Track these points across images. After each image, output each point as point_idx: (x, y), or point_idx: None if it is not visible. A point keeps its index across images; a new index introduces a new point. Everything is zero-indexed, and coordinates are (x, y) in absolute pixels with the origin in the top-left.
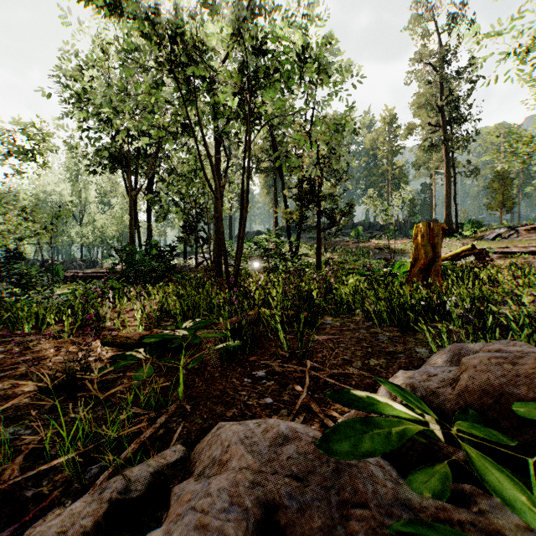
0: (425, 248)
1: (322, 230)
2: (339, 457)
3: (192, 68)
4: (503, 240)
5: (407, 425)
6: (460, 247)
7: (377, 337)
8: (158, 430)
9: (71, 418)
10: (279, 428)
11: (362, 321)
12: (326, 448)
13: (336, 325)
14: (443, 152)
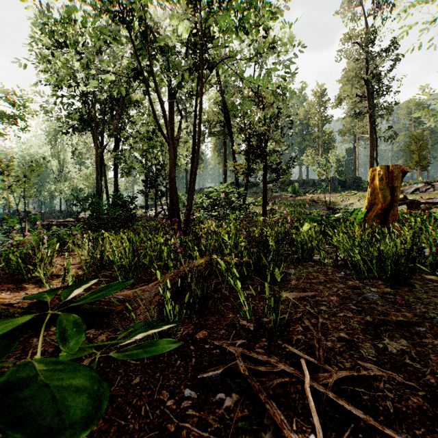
0: (384, 191)
1: (268, 182)
2: None
3: None
4: (421, 194)
5: None
6: None
7: (362, 294)
8: None
9: None
10: None
11: (330, 270)
12: None
13: (301, 276)
14: (367, 119)
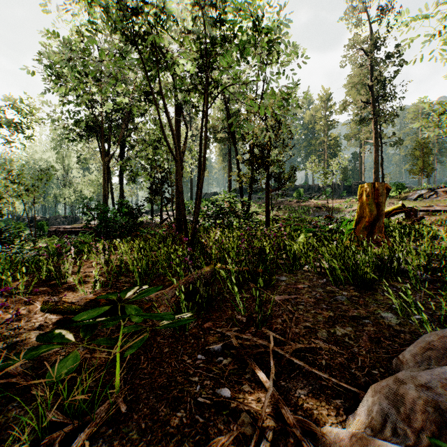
0: (370, 206)
1: (271, 191)
2: None
3: (151, 36)
4: (424, 200)
5: None
6: (387, 206)
7: (335, 296)
8: None
9: None
10: None
11: (315, 277)
12: None
13: (290, 282)
14: (372, 125)
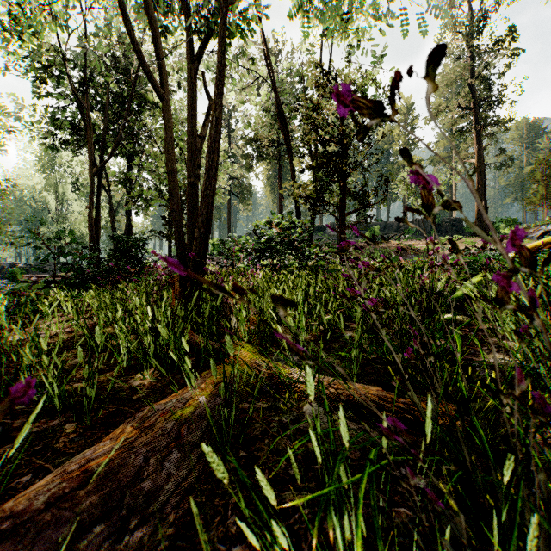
0: None
1: (348, 214)
2: None
3: None
4: None
5: None
6: None
7: None
8: None
9: None
10: None
11: None
12: None
13: None
14: (474, 138)
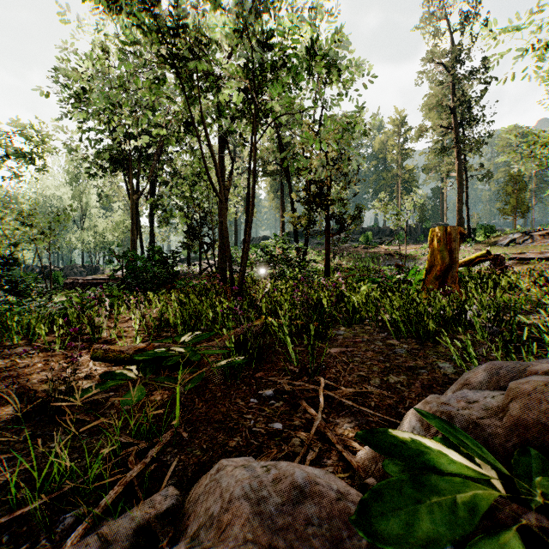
0: (442, 253)
1: (331, 235)
2: (385, 546)
3: (194, 62)
4: (517, 246)
5: (472, 490)
6: (473, 253)
7: (394, 349)
8: (149, 465)
9: (50, 448)
10: (293, 478)
11: (376, 331)
12: (364, 527)
13: (348, 336)
14: (455, 154)
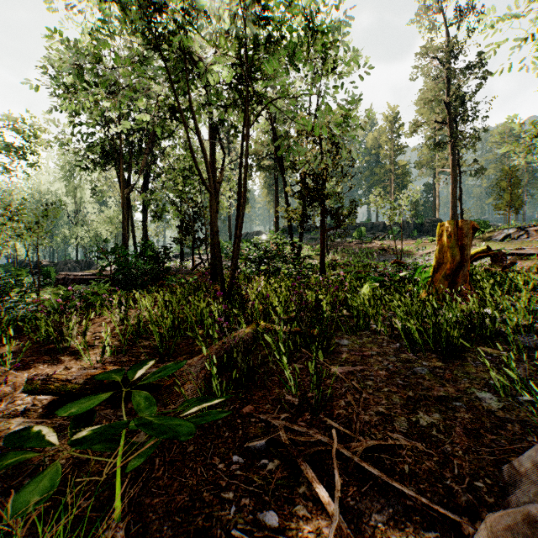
0: (452, 250)
1: (327, 230)
2: None
3: (178, 37)
4: (513, 241)
5: None
6: None
7: (412, 368)
8: None
9: None
10: None
11: (385, 341)
12: None
13: (354, 347)
14: (449, 150)
